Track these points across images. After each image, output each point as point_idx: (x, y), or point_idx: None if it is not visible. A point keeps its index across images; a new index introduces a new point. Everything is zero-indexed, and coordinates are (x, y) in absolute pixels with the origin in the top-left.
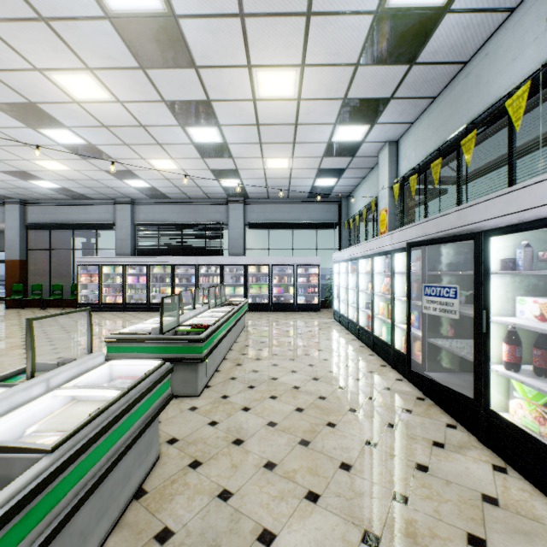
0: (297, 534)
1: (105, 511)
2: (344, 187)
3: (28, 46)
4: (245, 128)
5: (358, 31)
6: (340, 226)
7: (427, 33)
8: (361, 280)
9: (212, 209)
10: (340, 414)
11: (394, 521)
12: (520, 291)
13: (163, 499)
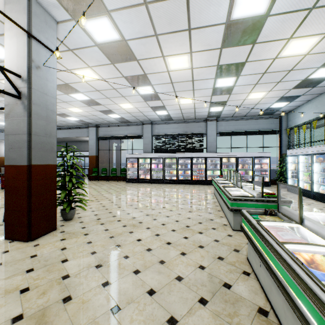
0: None
1: None
2: (289, 107)
3: (169, 45)
4: (254, 76)
5: None
6: (280, 132)
7: None
8: None
9: (196, 125)
10: None
11: None
12: None
13: None
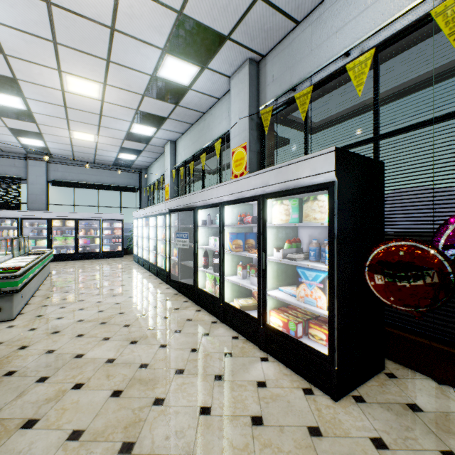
0: (97, 350)
1: None
2: (143, 162)
3: None
4: (53, 106)
5: (142, 80)
6: (141, 190)
7: (182, 94)
8: (151, 231)
9: (6, 162)
10: (128, 308)
11: (146, 335)
12: (211, 234)
13: (3, 364)
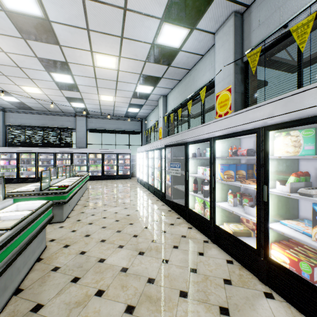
0: (114, 257)
1: (26, 263)
2: (143, 113)
3: None
4: (88, 78)
5: (145, 49)
6: (142, 133)
7: (174, 56)
8: (149, 161)
9: (65, 119)
10: (135, 220)
11: (150, 247)
12: (199, 165)
13: (52, 259)
